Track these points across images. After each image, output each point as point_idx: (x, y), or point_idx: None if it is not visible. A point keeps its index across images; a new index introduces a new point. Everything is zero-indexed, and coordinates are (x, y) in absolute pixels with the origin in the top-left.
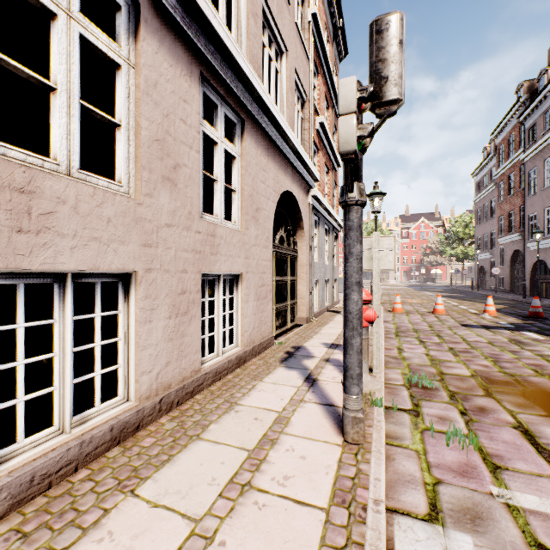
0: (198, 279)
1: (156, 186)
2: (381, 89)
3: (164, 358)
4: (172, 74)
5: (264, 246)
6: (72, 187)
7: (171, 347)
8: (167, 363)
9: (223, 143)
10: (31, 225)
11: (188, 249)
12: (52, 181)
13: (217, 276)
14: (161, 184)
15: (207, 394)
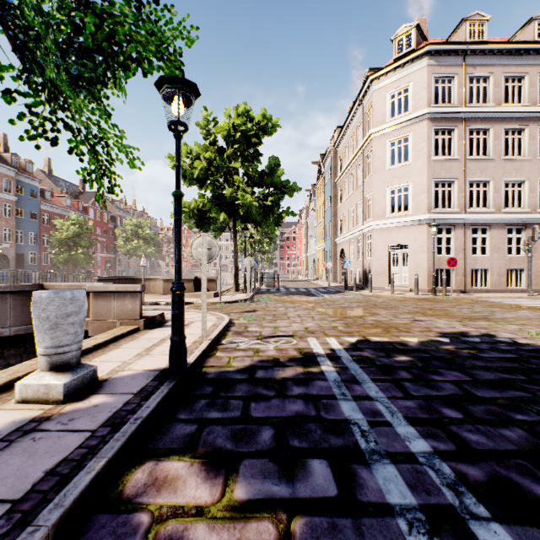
0: (504, 269)
1: (493, 253)
2: (532, 238)
3: (495, 283)
4: (497, 232)
5: (539, 259)
6: (479, 258)
7: (497, 282)
8: (495, 284)
9: (515, 236)
10: (475, 263)
11: (501, 263)
12: (477, 258)
13: (513, 269)
14: (494, 253)
15: (506, 293)
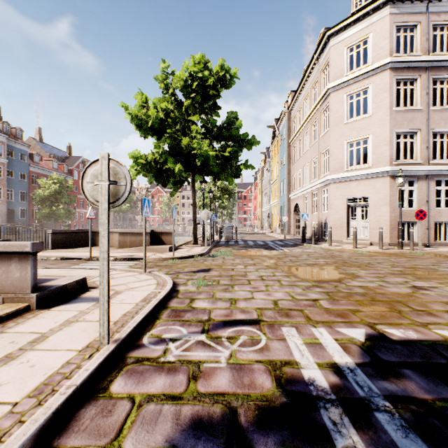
0: None
1: None
2: None
3: None
4: None
5: None
6: (444, 210)
7: None
8: None
9: None
10: (439, 216)
11: None
12: (441, 210)
13: None
14: None
15: None
